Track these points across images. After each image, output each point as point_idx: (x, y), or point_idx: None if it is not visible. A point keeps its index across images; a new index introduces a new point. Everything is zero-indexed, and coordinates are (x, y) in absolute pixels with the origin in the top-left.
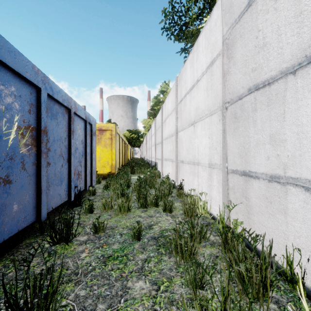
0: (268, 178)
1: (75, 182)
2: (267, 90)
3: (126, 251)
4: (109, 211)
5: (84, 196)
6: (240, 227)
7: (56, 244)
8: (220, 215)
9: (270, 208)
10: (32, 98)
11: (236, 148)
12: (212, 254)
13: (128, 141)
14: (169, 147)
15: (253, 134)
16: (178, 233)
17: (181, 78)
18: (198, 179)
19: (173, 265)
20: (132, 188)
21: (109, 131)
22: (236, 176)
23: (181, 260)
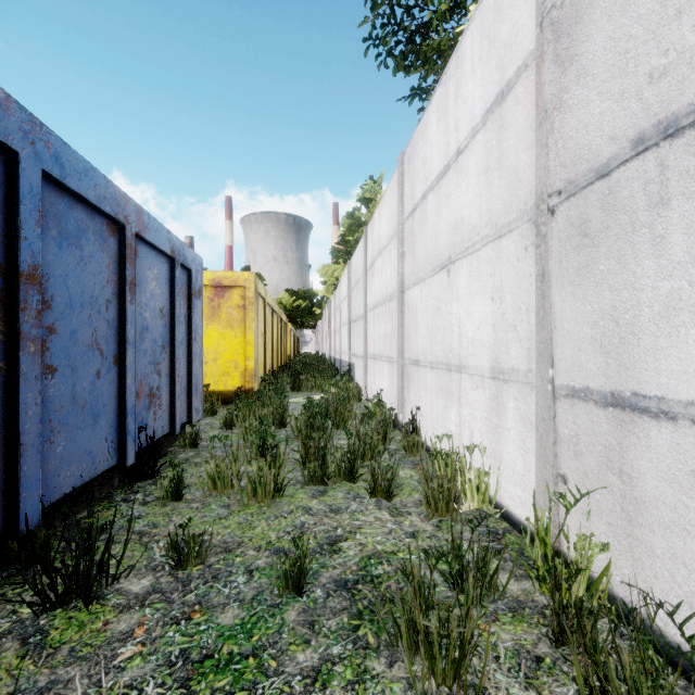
0: None
1: (139, 417)
2: None
3: (259, 636)
4: (223, 497)
5: (171, 448)
6: (597, 559)
7: (55, 608)
8: (536, 521)
9: None
10: None
11: (587, 326)
12: (522, 649)
13: (287, 316)
14: (383, 327)
15: (654, 279)
16: (417, 586)
17: (412, 154)
18: (460, 408)
19: None
20: (291, 428)
21: (239, 290)
22: (584, 407)
23: (427, 680)
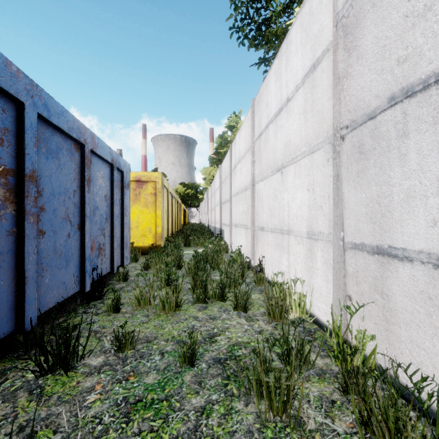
0: (434, 260)
1: (93, 262)
2: (433, 93)
3: (169, 389)
4: (145, 310)
5: (111, 281)
6: (369, 344)
7: (47, 374)
8: (333, 322)
9: (438, 317)
10: (6, 119)
11: (363, 206)
12: (323, 396)
13: (181, 199)
14: (242, 207)
15: (400, 179)
16: (262, 359)
17: (259, 100)
18: (289, 256)
19: (253, 422)
20: (185, 269)
21: (152, 184)
22: (361, 255)
23: (268, 412)
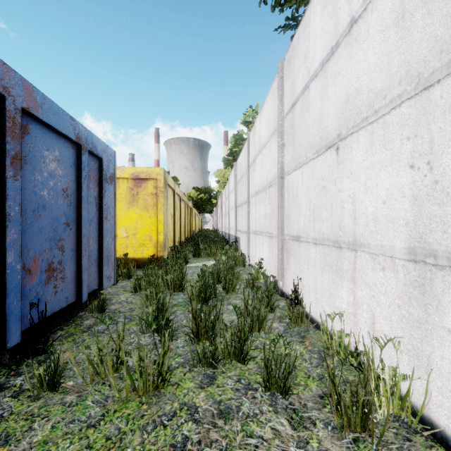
0: None
1: (32, 293)
2: None
3: None
4: (95, 396)
5: (82, 312)
6: None
7: None
8: None
9: None
10: None
11: None
12: None
13: (194, 204)
14: (264, 209)
15: None
16: None
17: (292, 56)
18: (355, 287)
19: None
20: (187, 294)
21: (152, 182)
22: None
23: None
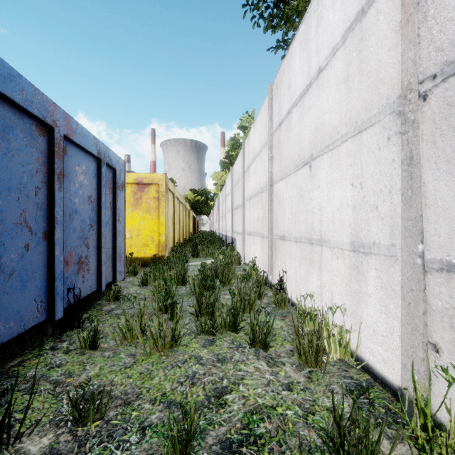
0: None
1: (69, 280)
2: None
3: None
4: (129, 348)
5: (100, 301)
6: None
7: None
8: (415, 391)
9: None
10: None
11: None
12: None
13: (191, 206)
14: (257, 212)
15: None
16: None
17: (279, 82)
18: (321, 273)
19: None
20: (189, 286)
21: (155, 187)
22: None
23: None
